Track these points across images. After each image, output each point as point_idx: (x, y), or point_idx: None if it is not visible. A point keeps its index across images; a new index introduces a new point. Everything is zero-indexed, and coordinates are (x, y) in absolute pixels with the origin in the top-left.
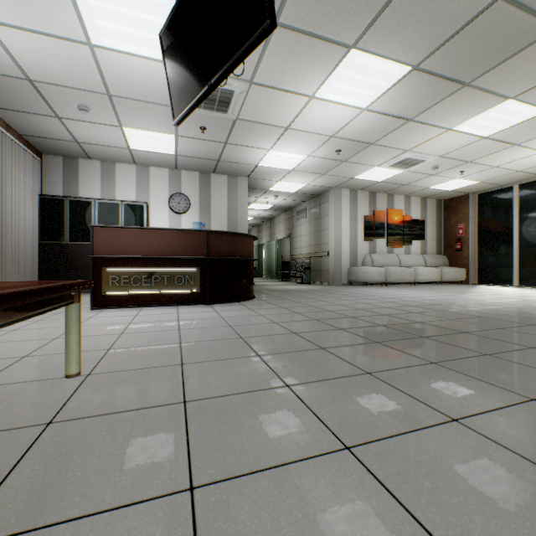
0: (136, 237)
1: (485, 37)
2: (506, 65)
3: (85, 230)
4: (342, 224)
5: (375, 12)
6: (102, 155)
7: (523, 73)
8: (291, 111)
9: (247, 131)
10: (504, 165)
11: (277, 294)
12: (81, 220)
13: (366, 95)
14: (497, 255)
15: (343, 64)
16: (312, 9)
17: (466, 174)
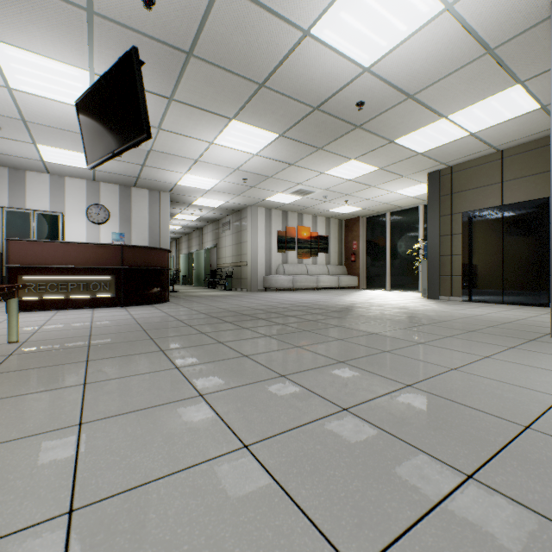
0: (53, 249)
1: (318, 126)
2: (339, 141)
3: None
4: (259, 237)
5: (241, 104)
6: (11, 163)
7: (352, 147)
8: (198, 150)
9: (162, 158)
10: (373, 198)
11: (192, 299)
12: None
13: (253, 146)
14: (378, 266)
15: (229, 127)
16: (197, 96)
17: (350, 203)
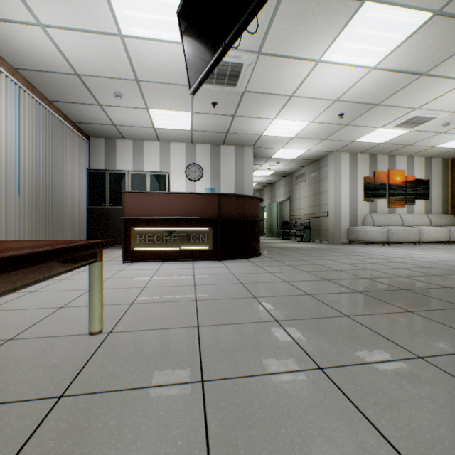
0: (159, 200)
1: None
2: None
3: (120, 197)
4: (342, 185)
5: None
6: (133, 135)
7: None
8: (297, 78)
9: (253, 102)
10: None
11: (281, 251)
12: (118, 189)
13: (376, 51)
14: None
15: (354, 20)
16: None
17: None
